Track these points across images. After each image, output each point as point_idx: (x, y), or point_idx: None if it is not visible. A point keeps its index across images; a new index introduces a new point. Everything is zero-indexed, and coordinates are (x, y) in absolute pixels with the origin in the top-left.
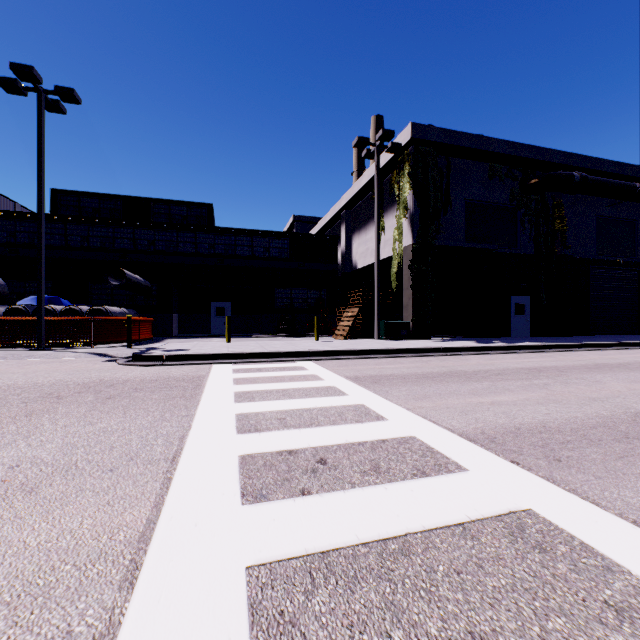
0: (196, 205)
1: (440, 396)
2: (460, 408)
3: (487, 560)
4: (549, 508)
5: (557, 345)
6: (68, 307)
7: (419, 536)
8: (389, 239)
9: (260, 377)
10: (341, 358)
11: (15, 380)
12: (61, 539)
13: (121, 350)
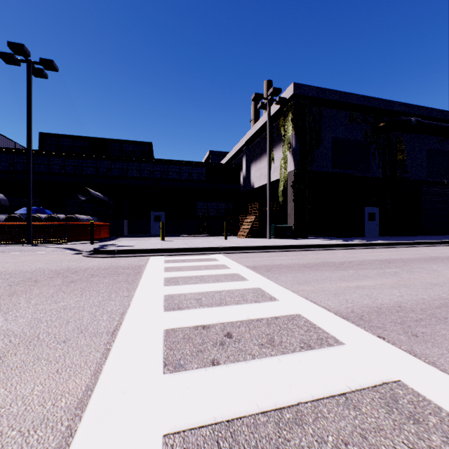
0: (140, 143)
1: (317, 281)
2: (333, 291)
3: (369, 431)
4: (415, 379)
5: (400, 243)
6: (50, 215)
7: (309, 405)
8: (277, 166)
9: (184, 266)
10: (243, 252)
11: (7, 268)
12: (13, 405)
13: (86, 246)
